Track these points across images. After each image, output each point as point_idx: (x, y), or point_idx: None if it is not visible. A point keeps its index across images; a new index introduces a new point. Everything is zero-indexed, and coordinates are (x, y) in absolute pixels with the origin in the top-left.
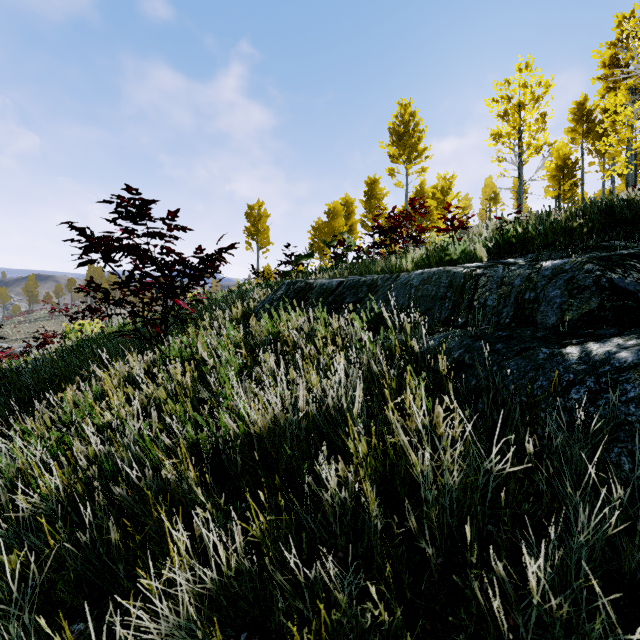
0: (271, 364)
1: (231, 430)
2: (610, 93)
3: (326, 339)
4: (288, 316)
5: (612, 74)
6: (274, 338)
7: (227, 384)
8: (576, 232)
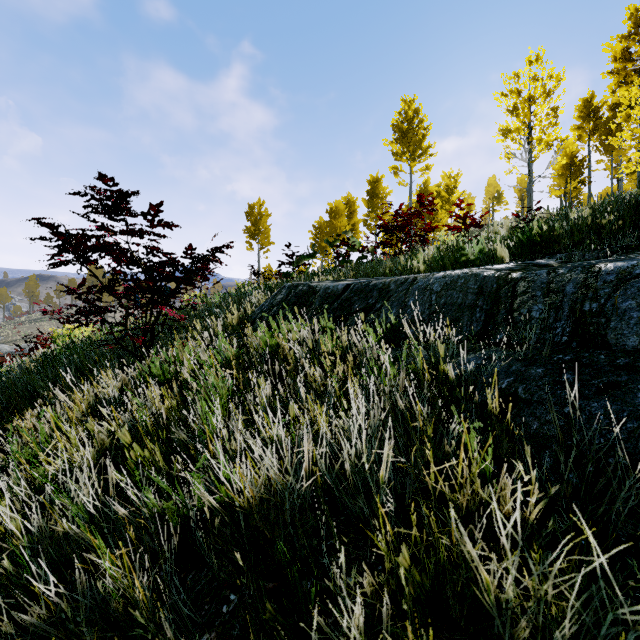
0: (267, 392)
1: (206, 507)
2: (621, 88)
3: (333, 354)
4: (289, 326)
5: (624, 68)
6: (273, 351)
7: (210, 420)
8: (605, 230)
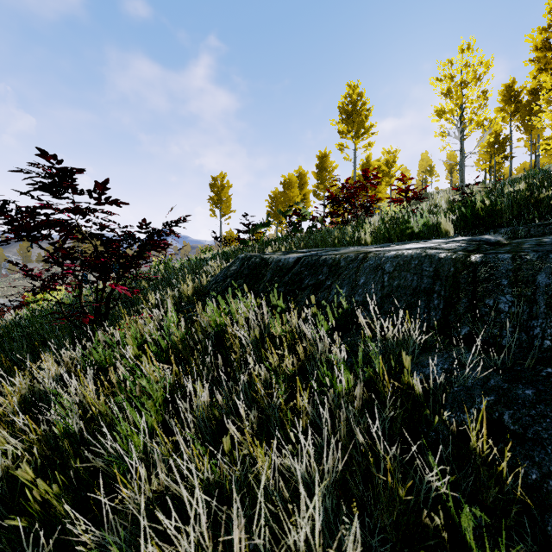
0: (205, 399)
1: None
2: (542, 74)
3: (282, 339)
4: (238, 305)
5: (544, 56)
6: (222, 329)
7: (134, 442)
8: (543, 204)
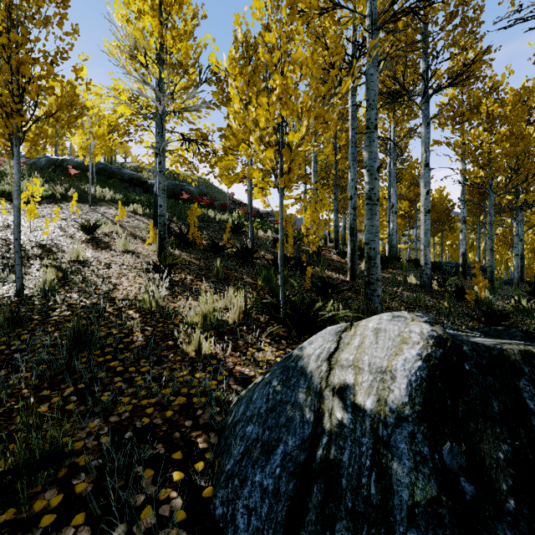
0: None
1: None
2: None
3: None
4: None
5: None
6: None
7: None
8: None
